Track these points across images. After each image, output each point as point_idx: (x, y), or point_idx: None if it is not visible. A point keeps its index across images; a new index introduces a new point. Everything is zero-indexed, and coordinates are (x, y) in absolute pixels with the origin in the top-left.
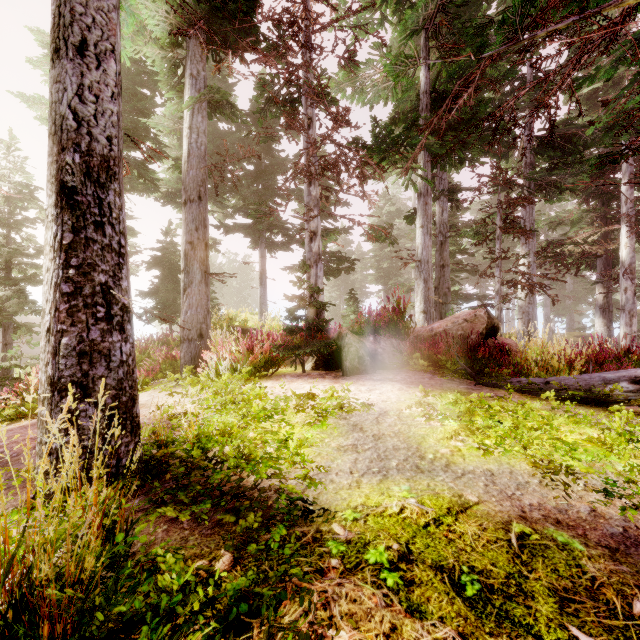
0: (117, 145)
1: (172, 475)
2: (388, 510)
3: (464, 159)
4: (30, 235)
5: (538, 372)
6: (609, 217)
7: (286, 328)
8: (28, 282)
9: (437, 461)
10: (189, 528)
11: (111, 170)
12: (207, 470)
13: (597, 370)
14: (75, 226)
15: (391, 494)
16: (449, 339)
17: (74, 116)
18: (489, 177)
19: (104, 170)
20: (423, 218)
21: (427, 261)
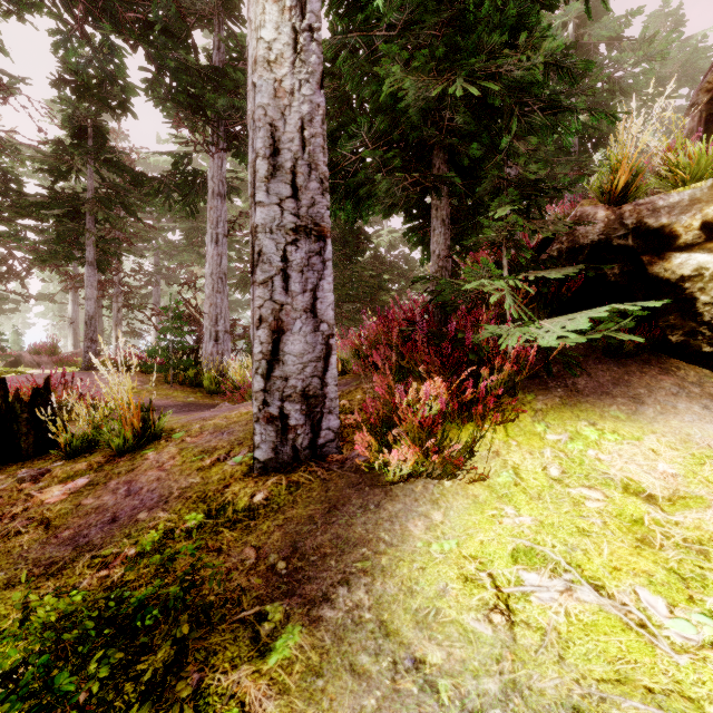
0: None
1: None
2: None
3: None
4: None
5: None
6: None
7: None
8: None
9: None
10: None
11: None
12: None
13: None
14: None
15: None
16: (75, 355)
17: None
18: None
19: None
20: (73, 296)
21: (76, 319)
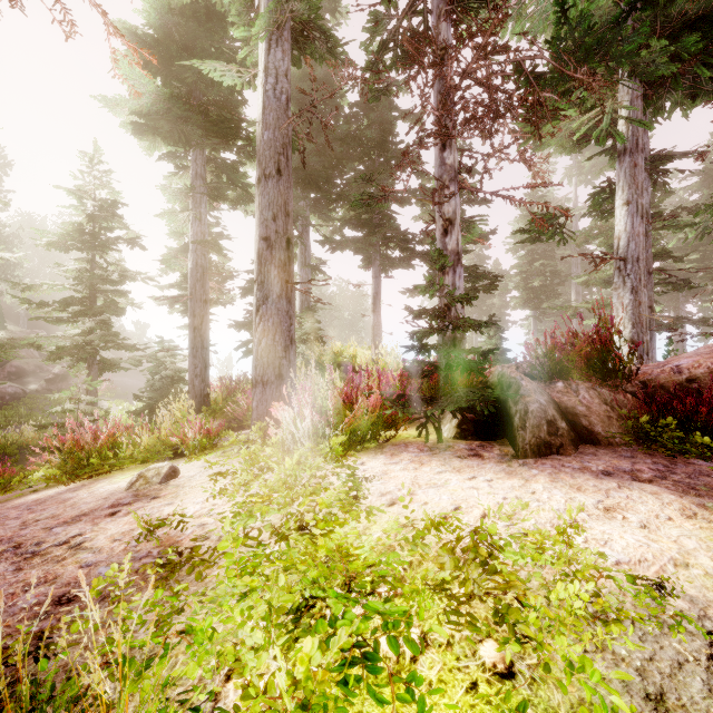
0: None
1: None
2: None
3: (700, 90)
4: (117, 260)
5: None
6: None
7: (409, 366)
8: (106, 311)
9: None
10: None
11: None
12: None
13: None
14: None
15: None
16: None
17: None
18: None
19: None
20: (630, 189)
21: (637, 258)
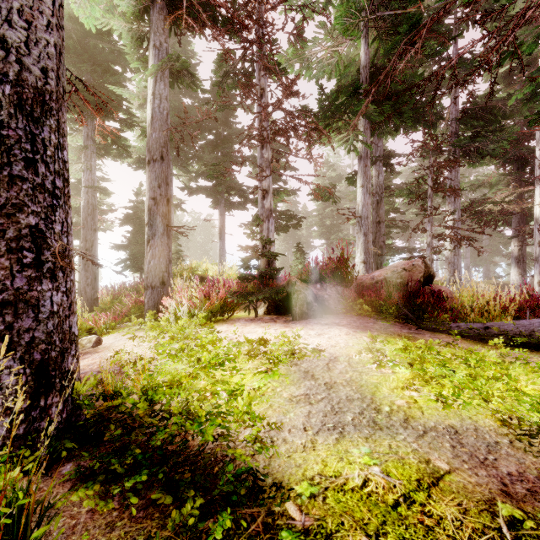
0: (54, 79)
1: (110, 436)
2: (349, 483)
3: (399, 127)
4: None
5: (476, 317)
6: (523, 180)
7: (240, 276)
8: None
9: (394, 415)
10: (119, 508)
11: (47, 105)
12: (150, 427)
13: (530, 315)
14: (1, 162)
15: (351, 460)
16: (390, 286)
17: (1, 42)
18: (422, 142)
19: (38, 104)
20: (363, 179)
21: (367, 217)
